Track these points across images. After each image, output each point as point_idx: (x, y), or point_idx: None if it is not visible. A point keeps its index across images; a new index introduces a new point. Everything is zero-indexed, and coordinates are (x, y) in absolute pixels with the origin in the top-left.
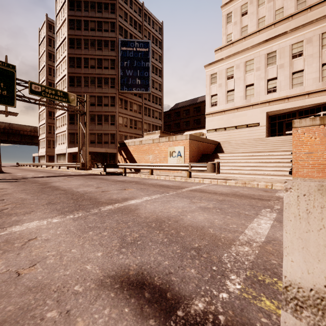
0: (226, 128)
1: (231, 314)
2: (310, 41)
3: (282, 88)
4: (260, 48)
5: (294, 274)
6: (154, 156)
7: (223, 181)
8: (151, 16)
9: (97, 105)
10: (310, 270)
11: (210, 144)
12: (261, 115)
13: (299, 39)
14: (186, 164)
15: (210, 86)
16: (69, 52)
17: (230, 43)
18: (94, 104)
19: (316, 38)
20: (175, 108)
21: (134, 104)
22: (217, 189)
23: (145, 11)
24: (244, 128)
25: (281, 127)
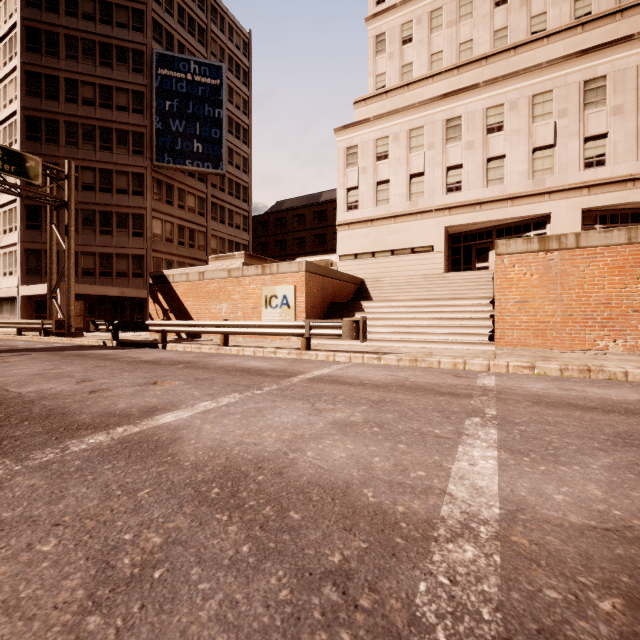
0: (375, 254)
1: None
2: (516, 106)
3: (471, 185)
4: (434, 108)
5: None
6: (231, 306)
7: (374, 357)
8: (226, 15)
9: (100, 190)
10: None
11: (346, 283)
12: (436, 232)
13: (498, 100)
14: (300, 323)
15: (345, 171)
16: (26, 59)
17: (382, 91)
18: (92, 186)
19: (524, 103)
20: (277, 211)
21: (188, 194)
22: (365, 374)
23: (213, 1)
24: (408, 255)
25: (469, 256)
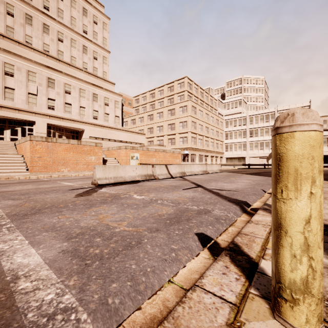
0: None
1: (90, 187)
2: (20, 70)
3: None
4: None
5: (97, 177)
6: None
7: None
8: None
9: None
10: (99, 175)
11: None
12: None
13: (11, 62)
14: None
15: None
16: None
17: None
18: None
19: (24, 71)
20: None
21: None
22: (2, 182)
23: None
24: None
25: None
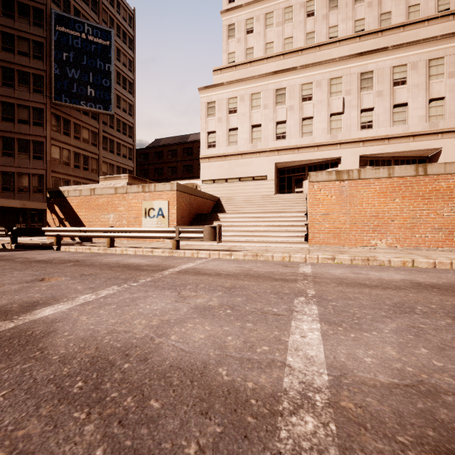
0: (227, 180)
1: None
2: (320, 84)
3: (292, 135)
4: (268, 80)
5: None
6: (117, 216)
7: (227, 253)
8: None
9: (2, 119)
10: None
11: (207, 200)
12: (269, 166)
13: (309, 80)
14: (172, 229)
15: (206, 119)
16: None
17: (233, 64)
18: None
19: (325, 83)
20: (155, 146)
21: (83, 128)
22: (221, 266)
23: None
24: (250, 181)
25: (290, 183)
